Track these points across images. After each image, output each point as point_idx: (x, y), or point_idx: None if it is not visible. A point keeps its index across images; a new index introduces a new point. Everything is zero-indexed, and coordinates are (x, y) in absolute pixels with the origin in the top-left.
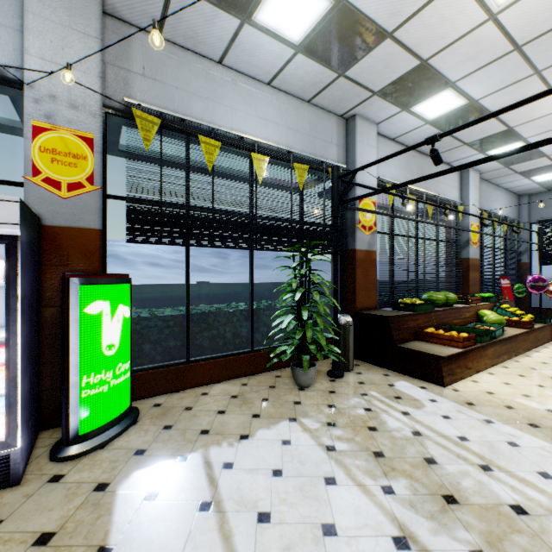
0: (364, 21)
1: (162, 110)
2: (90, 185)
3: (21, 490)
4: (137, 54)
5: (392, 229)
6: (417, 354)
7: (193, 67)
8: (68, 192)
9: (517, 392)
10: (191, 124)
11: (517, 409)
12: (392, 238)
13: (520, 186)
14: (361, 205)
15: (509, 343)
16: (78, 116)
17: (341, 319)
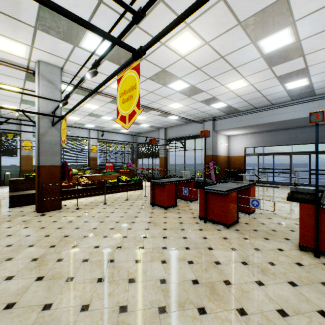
0: None
1: None
2: None
3: None
4: None
5: None
6: None
7: None
8: None
9: None
10: None
11: None
12: None
13: (125, 132)
14: (24, 143)
15: None
16: None
17: (5, 173)
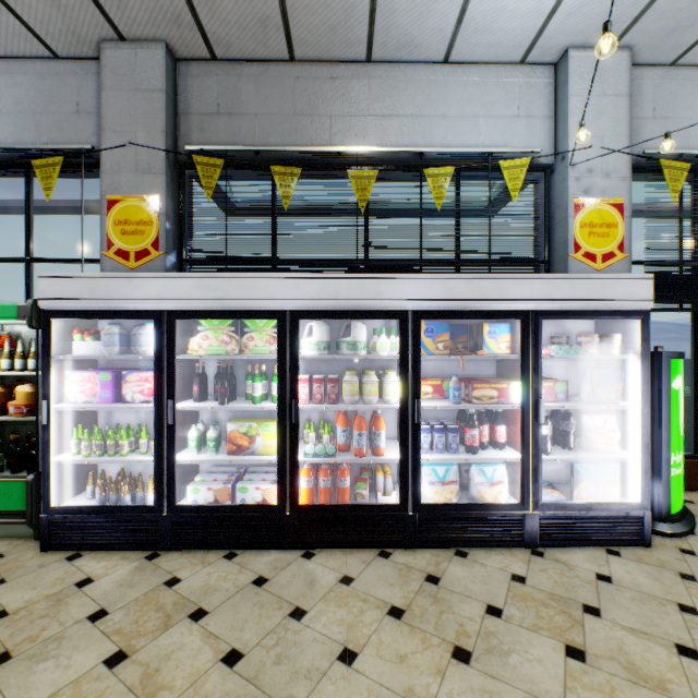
0: None
1: (683, 152)
2: (620, 253)
3: (661, 552)
4: (646, 96)
5: None
6: None
7: None
8: (601, 264)
9: None
10: None
11: None
12: None
13: None
14: None
15: None
16: (608, 183)
17: None
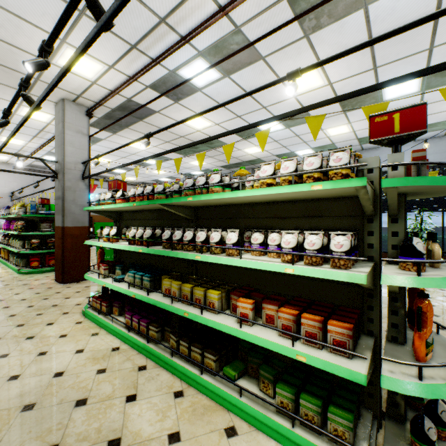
0: (433, 123)
1: None
2: None
3: None
4: None
5: None
6: None
7: (376, 153)
8: None
9: None
10: None
11: None
12: None
13: None
14: None
15: None
16: None
17: None
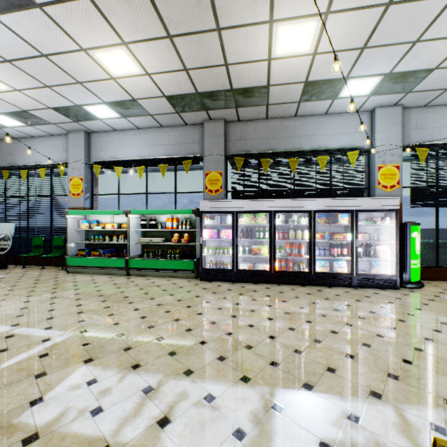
0: None
1: (427, 143)
2: (397, 185)
3: (401, 291)
4: (412, 120)
5: None
6: None
7: (442, 113)
8: (389, 189)
9: None
10: (440, 143)
11: None
12: None
13: None
14: None
15: None
16: (392, 158)
17: None
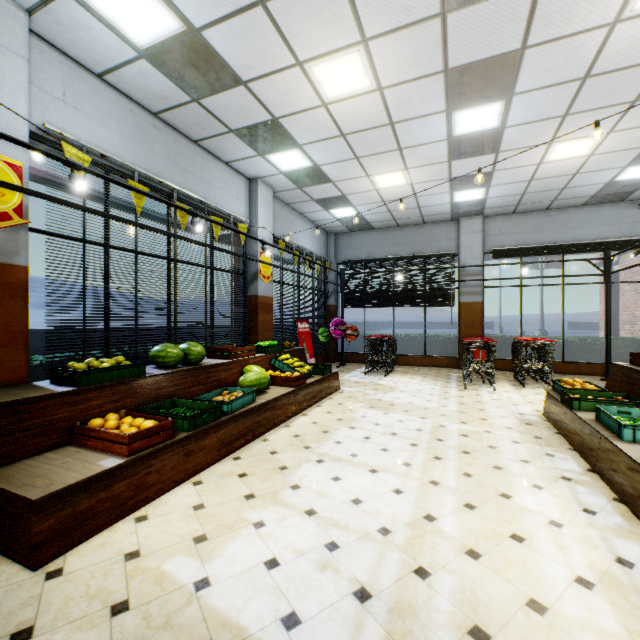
0: None
1: None
2: None
3: None
4: None
5: (105, 237)
6: (1, 497)
7: None
8: None
9: (191, 534)
10: None
11: (134, 608)
12: (107, 252)
13: (325, 221)
14: None
15: (261, 414)
16: None
17: None
